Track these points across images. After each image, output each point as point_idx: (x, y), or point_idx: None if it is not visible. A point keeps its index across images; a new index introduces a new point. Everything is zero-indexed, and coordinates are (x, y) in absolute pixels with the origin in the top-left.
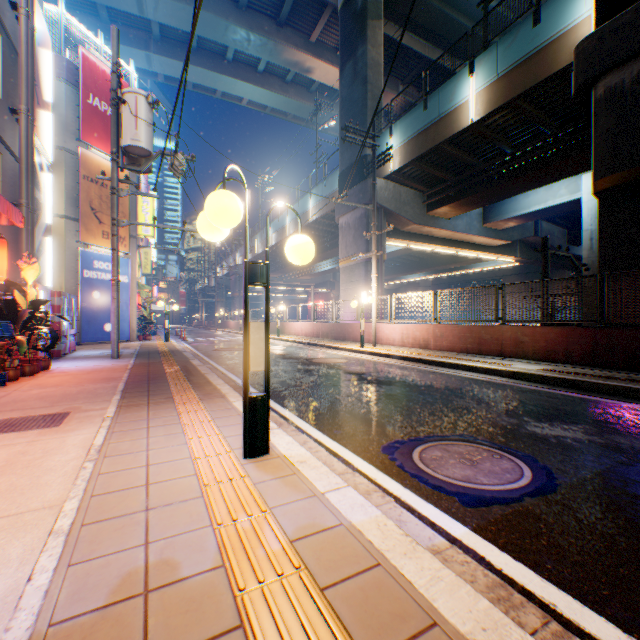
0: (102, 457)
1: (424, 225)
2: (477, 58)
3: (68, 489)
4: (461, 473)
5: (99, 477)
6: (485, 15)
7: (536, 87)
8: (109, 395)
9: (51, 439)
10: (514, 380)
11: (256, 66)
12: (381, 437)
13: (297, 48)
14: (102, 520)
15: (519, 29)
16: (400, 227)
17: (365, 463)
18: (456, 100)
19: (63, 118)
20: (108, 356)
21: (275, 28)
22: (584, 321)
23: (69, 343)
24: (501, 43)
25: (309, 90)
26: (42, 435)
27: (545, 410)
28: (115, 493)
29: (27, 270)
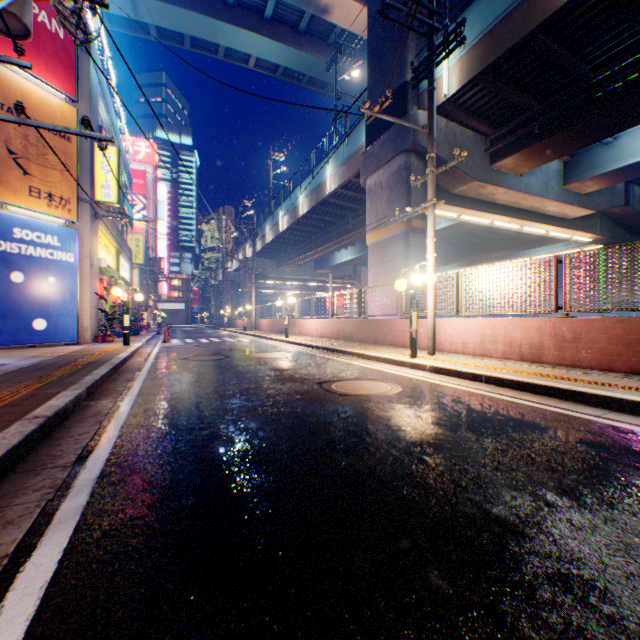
0: None
1: (487, 182)
2: None
3: None
4: None
5: None
6: None
7: None
8: None
9: None
10: None
11: (262, 11)
12: None
13: None
14: None
15: None
16: (451, 187)
17: None
18: None
19: None
20: None
21: None
22: None
23: None
24: None
25: (326, 43)
26: None
27: None
28: None
29: None
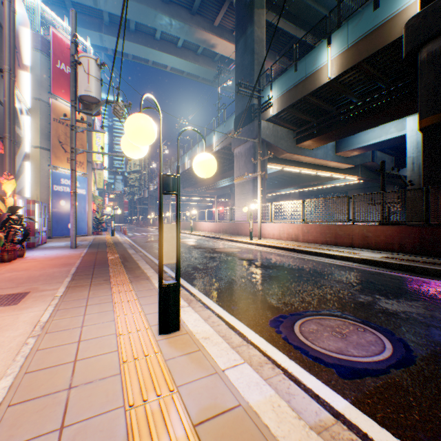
0: (44, 333)
1: (294, 154)
2: (333, 34)
3: (7, 366)
4: (335, 345)
5: (36, 353)
6: (339, 3)
7: (376, 54)
8: (62, 277)
9: (7, 316)
10: (363, 265)
11: (176, 43)
12: (268, 312)
13: (205, 30)
14: (27, 400)
15: (363, 12)
16: (277, 155)
17: (257, 336)
18: (318, 64)
19: (39, 77)
20: (69, 246)
21: (189, 16)
22: (414, 222)
23: (41, 237)
24: (350, 23)
25: (213, 60)
26: (1, 312)
27: (391, 289)
28: (46, 370)
29: (6, 184)
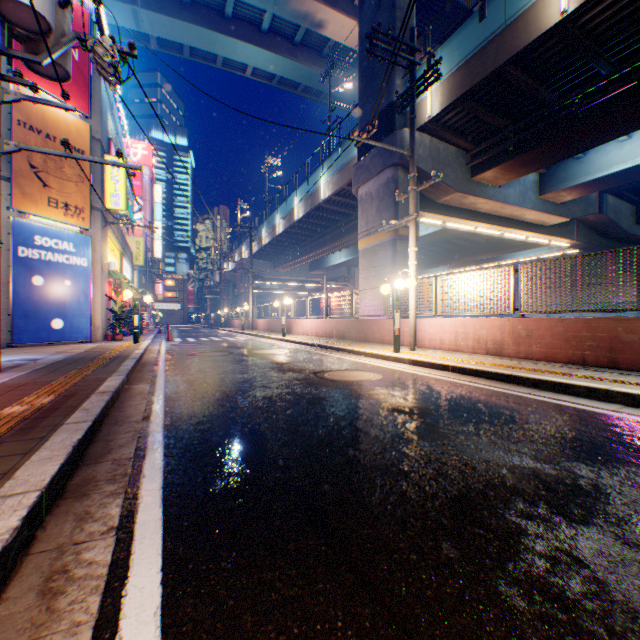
0: None
1: (468, 193)
2: None
3: None
4: None
5: None
6: None
7: None
8: None
9: None
10: None
11: (260, 24)
12: None
13: None
14: None
15: None
16: (436, 197)
17: None
18: None
19: None
20: None
21: None
22: None
23: None
24: None
25: (321, 54)
26: None
27: None
28: None
29: None
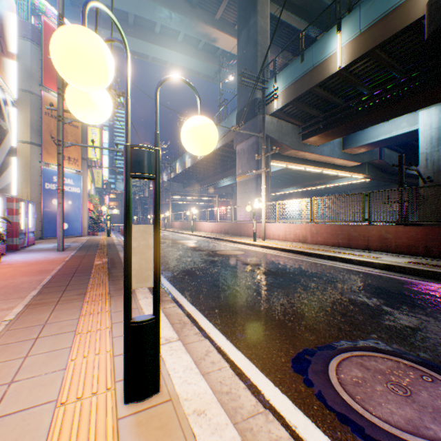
0: None
1: (299, 150)
2: (343, 19)
3: None
4: (401, 414)
5: None
6: None
7: (392, 38)
8: (28, 290)
9: None
10: (387, 271)
11: (176, 38)
12: (287, 344)
13: (206, 23)
14: None
15: None
16: (281, 152)
17: (277, 392)
18: (326, 53)
19: (29, 68)
20: (57, 249)
21: (190, 9)
22: None
23: (28, 238)
24: (363, 6)
25: (214, 55)
26: None
27: (435, 306)
28: None
29: None
